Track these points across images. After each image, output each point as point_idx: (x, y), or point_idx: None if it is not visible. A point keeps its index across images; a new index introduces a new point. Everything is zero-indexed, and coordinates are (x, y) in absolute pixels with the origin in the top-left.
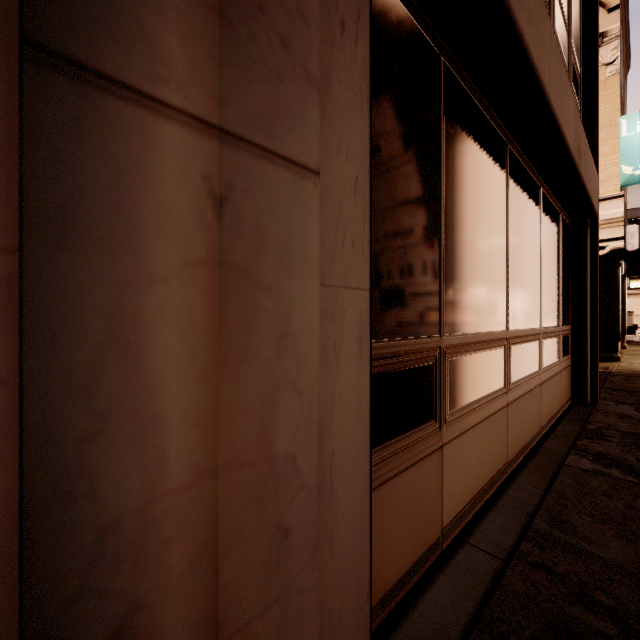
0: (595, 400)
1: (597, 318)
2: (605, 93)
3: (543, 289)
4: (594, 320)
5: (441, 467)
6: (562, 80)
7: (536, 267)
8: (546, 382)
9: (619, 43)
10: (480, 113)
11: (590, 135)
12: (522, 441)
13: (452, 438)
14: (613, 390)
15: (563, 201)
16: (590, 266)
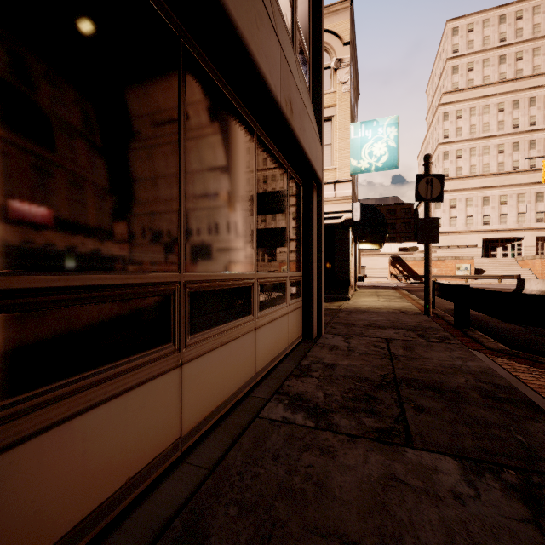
0: (320, 334)
1: (321, 266)
2: (342, 104)
3: (260, 234)
4: (319, 268)
5: None
6: (253, 0)
7: (247, 209)
8: (265, 326)
9: (349, 70)
10: None
11: (317, 113)
12: (218, 398)
13: None
14: (336, 324)
15: (288, 158)
16: (317, 223)
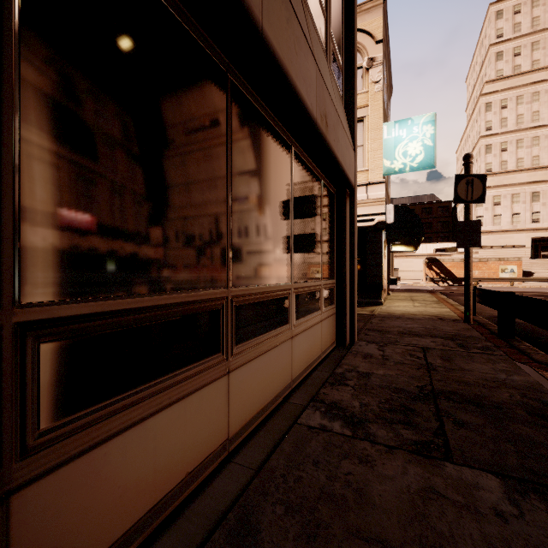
0: (353, 342)
1: (354, 273)
2: (374, 104)
3: (296, 246)
4: (352, 275)
5: (4, 534)
6: (292, 28)
7: (285, 223)
8: (301, 334)
9: (382, 68)
10: (158, 3)
11: (350, 120)
12: (259, 404)
13: (56, 466)
14: (370, 330)
15: (322, 168)
16: (350, 230)
